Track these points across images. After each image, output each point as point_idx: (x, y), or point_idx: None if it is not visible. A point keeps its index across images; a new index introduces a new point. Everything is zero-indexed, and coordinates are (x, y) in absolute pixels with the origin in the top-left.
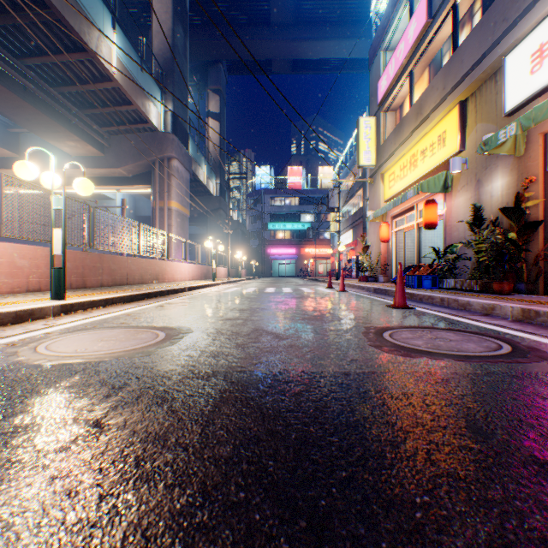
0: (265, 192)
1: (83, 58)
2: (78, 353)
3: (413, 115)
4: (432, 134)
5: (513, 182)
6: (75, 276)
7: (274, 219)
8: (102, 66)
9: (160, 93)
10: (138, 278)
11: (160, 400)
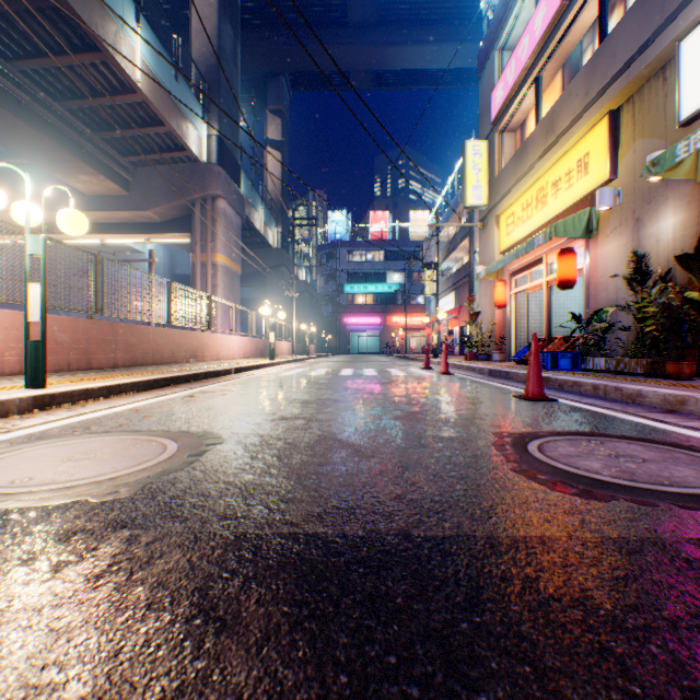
0: (340, 244)
1: (96, 60)
2: (11, 487)
3: (542, 133)
4: (569, 159)
5: (691, 220)
6: (76, 354)
7: (352, 279)
8: (121, 71)
9: (202, 112)
10: (168, 356)
11: (98, 631)
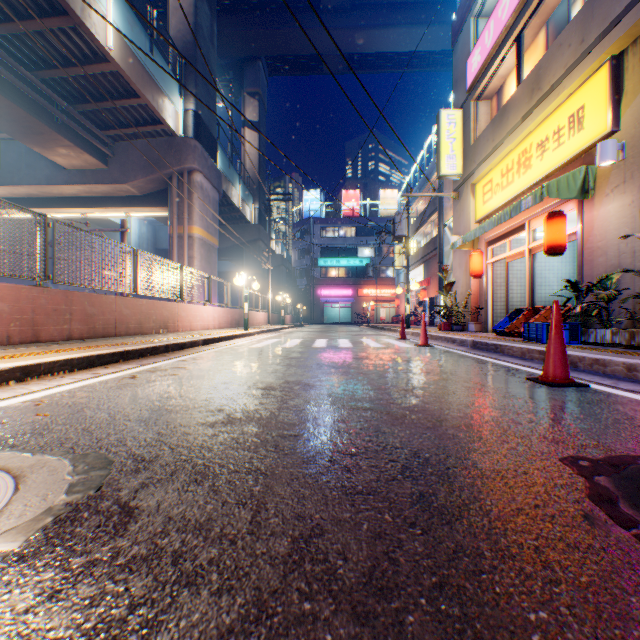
0: (314, 221)
1: (64, 25)
2: None
3: (526, 93)
4: (559, 116)
5: None
6: (17, 325)
7: (325, 254)
8: (92, 37)
9: (178, 86)
10: (134, 327)
11: None
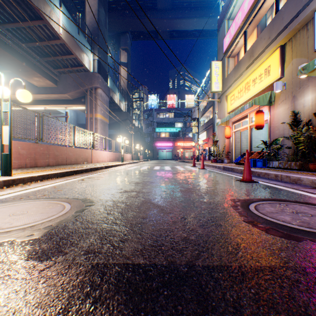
0: (154, 110)
1: (41, 24)
2: None
3: (247, 57)
4: (261, 68)
5: None
6: (29, 159)
7: (159, 126)
8: (53, 29)
9: (90, 48)
10: (73, 160)
11: None
